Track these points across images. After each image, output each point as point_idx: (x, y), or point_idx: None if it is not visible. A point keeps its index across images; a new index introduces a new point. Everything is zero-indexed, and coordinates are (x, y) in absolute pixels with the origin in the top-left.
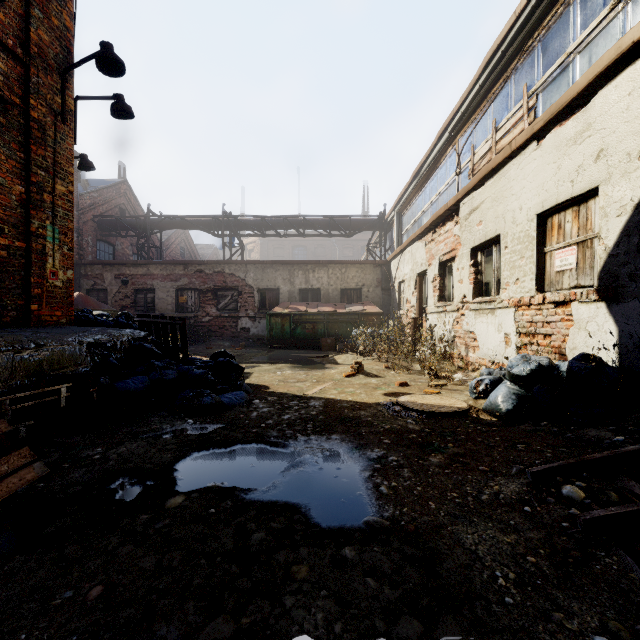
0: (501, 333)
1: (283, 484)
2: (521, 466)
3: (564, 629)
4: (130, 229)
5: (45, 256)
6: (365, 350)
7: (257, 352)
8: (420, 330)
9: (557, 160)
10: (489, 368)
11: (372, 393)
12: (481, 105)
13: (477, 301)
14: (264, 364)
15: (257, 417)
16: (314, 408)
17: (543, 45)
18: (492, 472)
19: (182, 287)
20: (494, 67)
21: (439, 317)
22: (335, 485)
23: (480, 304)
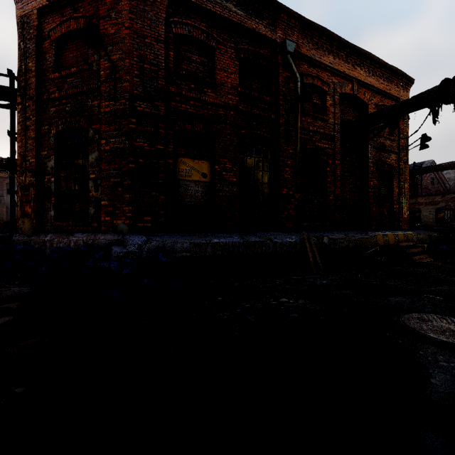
0: None
1: None
2: None
3: None
4: None
5: (402, 208)
6: None
7: None
8: None
9: None
10: None
11: None
12: None
13: None
14: None
15: None
16: None
17: None
18: None
19: (440, 208)
20: None
21: None
22: None
23: None
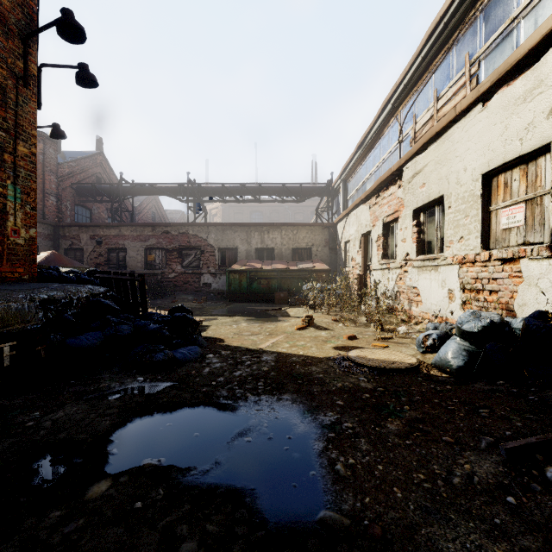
0: (445, 289)
1: (227, 460)
2: (491, 438)
3: None
4: (105, 195)
5: (6, 214)
6: (315, 304)
7: (217, 305)
8: (365, 285)
9: (504, 120)
10: (435, 323)
11: (322, 347)
12: (423, 77)
13: (420, 258)
14: (222, 317)
15: (208, 374)
16: (266, 363)
17: (485, 14)
18: (458, 444)
19: (150, 247)
20: (436, 39)
21: (383, 273)
22: (285, 461)
23: (423, 261)
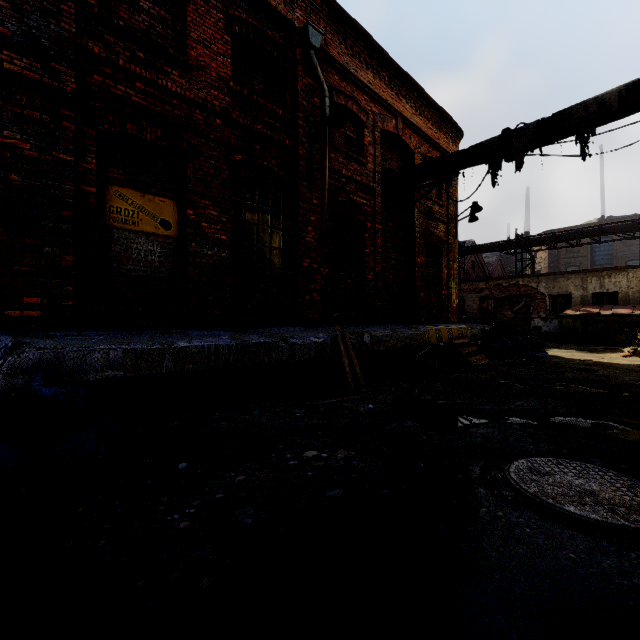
0: None
1: (566, 369)
2: None
3: (633, 381)
4: None
5: (451, 295)
6: None
7: (549, 344)
8: None
9: None
10: None
11: (633, 362)
12: None
13: None
14: (556, 349)
15: (555, 361)
16: (587, 362)
17: None
18: None
19: (484, 297)
20: None
21: None
22: (586, 371)
23: None
